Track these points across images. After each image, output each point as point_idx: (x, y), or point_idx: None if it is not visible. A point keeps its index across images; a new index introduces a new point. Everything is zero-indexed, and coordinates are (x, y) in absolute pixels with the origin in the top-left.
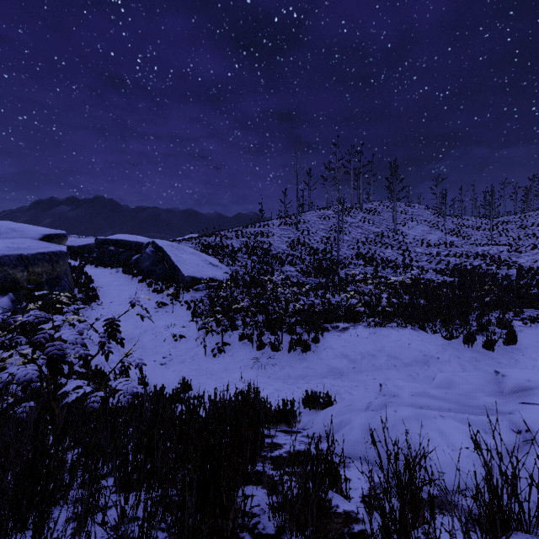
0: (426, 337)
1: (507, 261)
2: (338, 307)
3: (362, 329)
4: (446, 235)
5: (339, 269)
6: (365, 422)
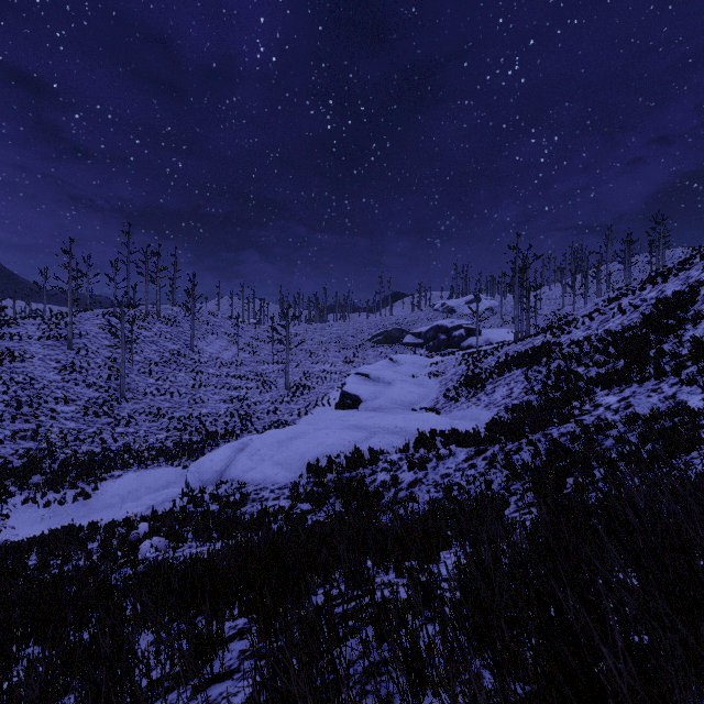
0: (173, 470)
1: (272, 383)
2: (119, 454)
3: (132, 474)
4: (241, 351)
5: (126, 401)
6: (110, 518)
